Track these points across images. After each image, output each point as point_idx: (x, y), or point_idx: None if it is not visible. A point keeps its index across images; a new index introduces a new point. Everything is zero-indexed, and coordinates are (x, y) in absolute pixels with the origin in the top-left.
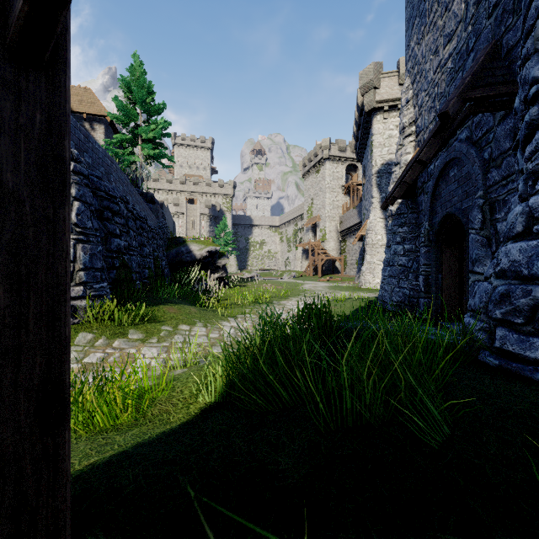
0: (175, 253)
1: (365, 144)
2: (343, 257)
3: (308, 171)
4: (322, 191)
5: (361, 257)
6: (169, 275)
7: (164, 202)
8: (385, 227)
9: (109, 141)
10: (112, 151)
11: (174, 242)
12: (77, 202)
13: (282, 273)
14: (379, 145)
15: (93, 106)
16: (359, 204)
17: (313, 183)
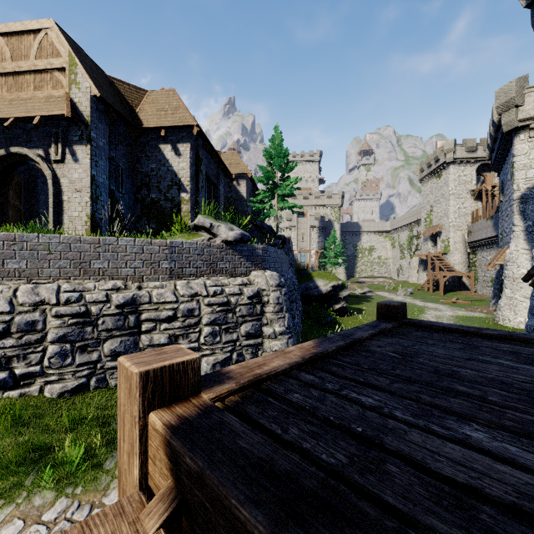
0: (304, 287)
1: (504, 160)
2: (472, 273)
3: (426, 176)
4: (444, 198)
5: (498, 281)
6: (302, 309)
7: (289, 234)
8: (531, 260)
9: (254, 199)
10: (256, 206)
11: (301, 275)
12: (286, 314)
13: (395, 286)
14: (523, 167)
15: (238, 167)
16: (494, 215)
17: (433, 188)
